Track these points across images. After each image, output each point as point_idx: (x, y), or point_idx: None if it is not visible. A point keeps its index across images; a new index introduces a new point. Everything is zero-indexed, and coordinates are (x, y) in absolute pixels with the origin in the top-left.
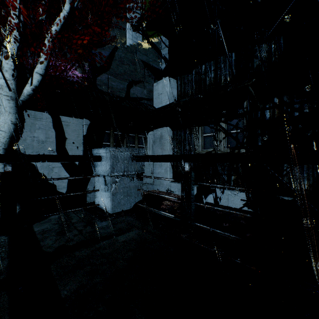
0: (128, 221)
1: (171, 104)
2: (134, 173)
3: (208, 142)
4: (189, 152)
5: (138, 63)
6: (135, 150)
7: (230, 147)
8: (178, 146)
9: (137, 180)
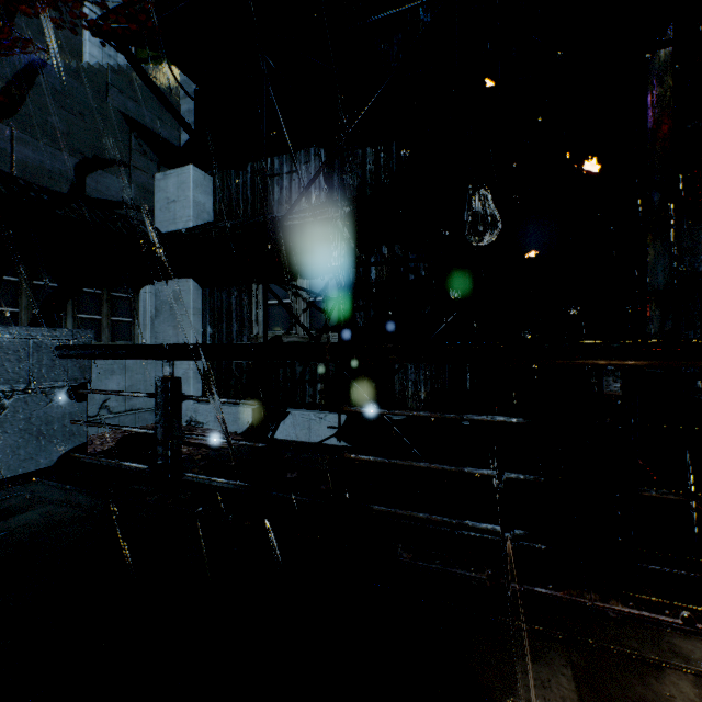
0: (33, 493)
1: (197, 229)
2: (62, 384)
3: (277, 318)
4: (239, 337)
5: (111, 115)
6: (63, 333)
7: (315, 329)
8: (216, 323)
9: (71, 401)
